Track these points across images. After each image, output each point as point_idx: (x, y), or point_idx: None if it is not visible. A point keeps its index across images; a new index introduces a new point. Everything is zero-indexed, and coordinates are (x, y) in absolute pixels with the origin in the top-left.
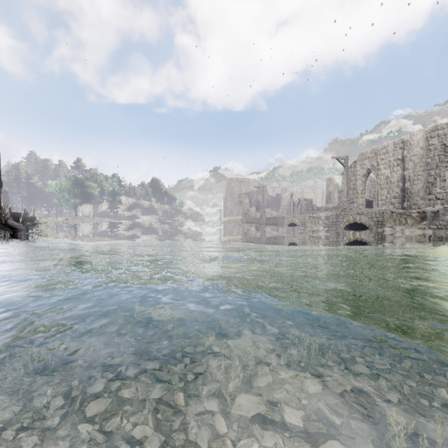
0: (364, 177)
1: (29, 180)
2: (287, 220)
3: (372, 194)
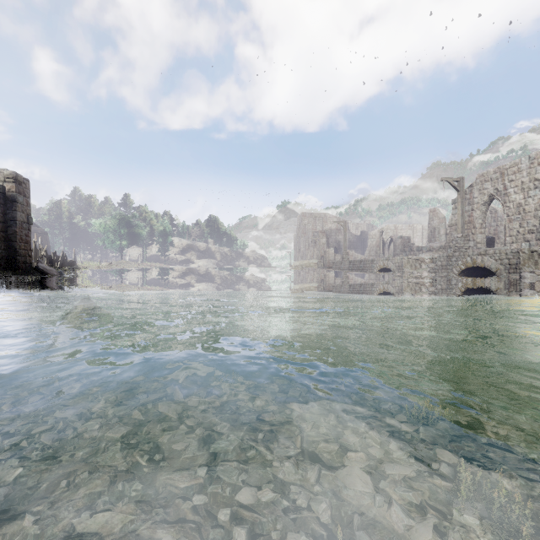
0: (484, 206)
1: (72, 220)
2: (377, 264)
3: (492, 229)
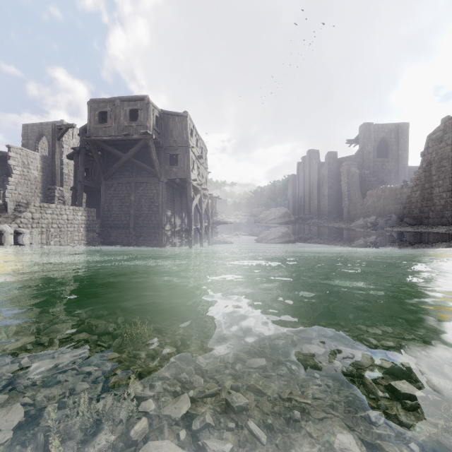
0: None
1: None
2: None
3: None
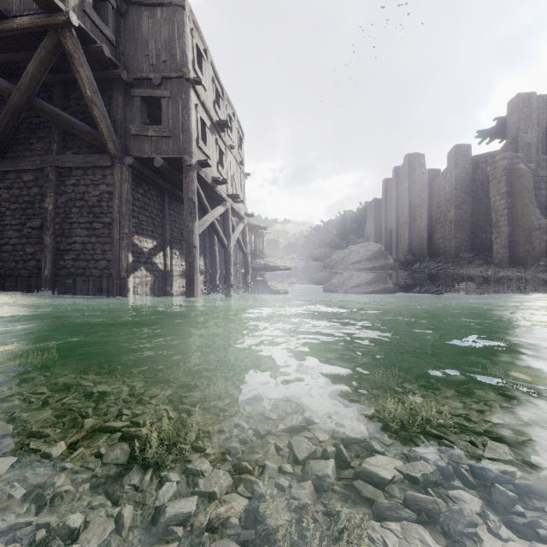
0: None
1: None
2: None
3: None
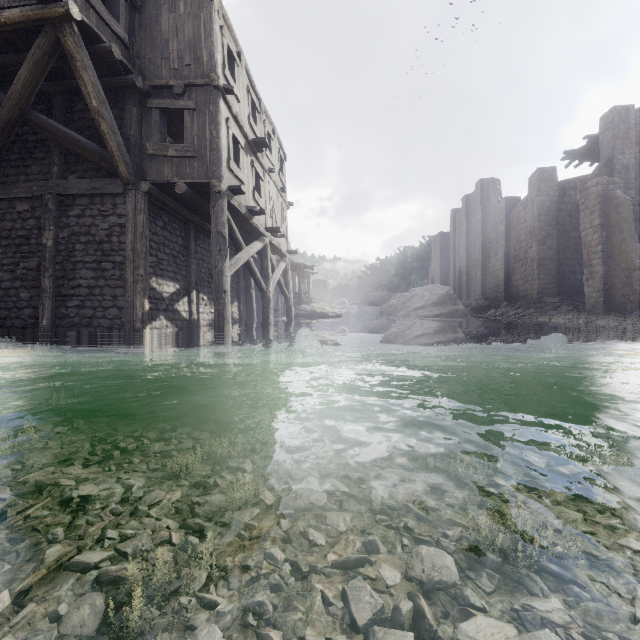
0: None
1: None
2: None
3: None
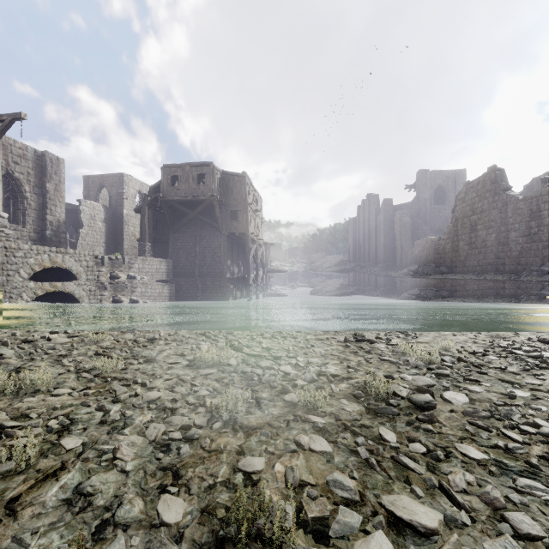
0: None
1: None
2: None
3: None
